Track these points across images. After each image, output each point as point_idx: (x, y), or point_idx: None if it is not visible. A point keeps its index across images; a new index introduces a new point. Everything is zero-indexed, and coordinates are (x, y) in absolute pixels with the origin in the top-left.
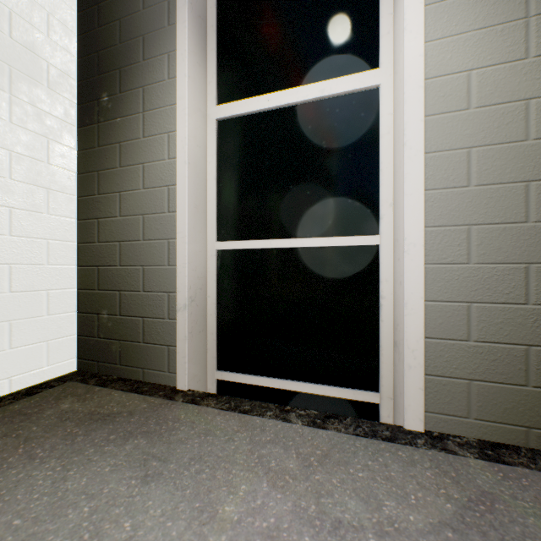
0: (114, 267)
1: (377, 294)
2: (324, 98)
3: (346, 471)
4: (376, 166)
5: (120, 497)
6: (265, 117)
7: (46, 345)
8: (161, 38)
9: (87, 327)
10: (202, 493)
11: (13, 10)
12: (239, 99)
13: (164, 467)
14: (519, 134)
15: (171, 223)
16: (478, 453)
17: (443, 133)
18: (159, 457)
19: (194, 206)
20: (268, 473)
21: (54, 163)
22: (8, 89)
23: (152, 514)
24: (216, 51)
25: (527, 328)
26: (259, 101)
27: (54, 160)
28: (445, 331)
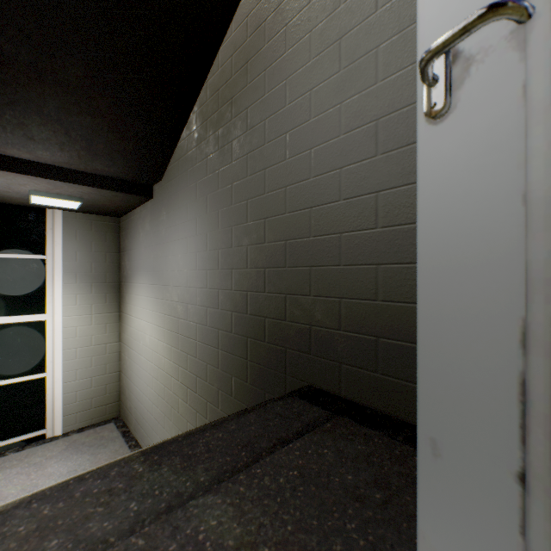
0: None
1: (46, 393)
2: (20, 321)
3: (36, 454)
4: (45, 348)
5: None
6: None
7: None
8: None
9: None
10: None
11: None
12: None
13: None
14: (90, 344)
15: None
16: (78, 432)
17: (69, 344)
18: None
19: None
20: (8, 468)
21: None
22: None
23: None
24: None
25: (92, 394)
26: None
27: None
28: (70, 401)
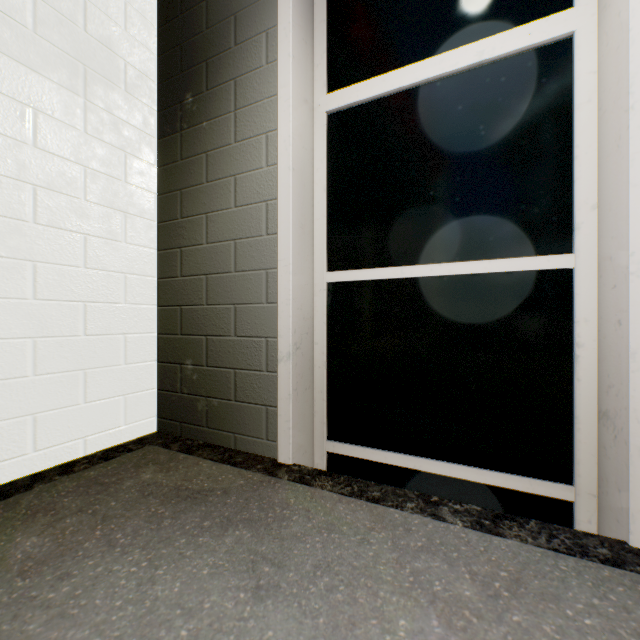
0: (200, 306)
1: (568, 341)
2: (481, 64)
3: (560, 612)
4: (567, 153)
5: (227, 618)
6: (393, 102)
7: (124, 400)
8: (258, 13)
9: (168, 380)
10: (342, 626)
11: None
12: (357, 82)
13: (280, 577)
14: None
15: (270, 249)
16: None
17: None
18: (271, 560)
19: (299, 226)
20: (434, 603)
21: (132, 182)
22: (83, 93)
23: None
24: (326, 24)
25: None
26: (385, 80)
27: (132, 178)
28: None
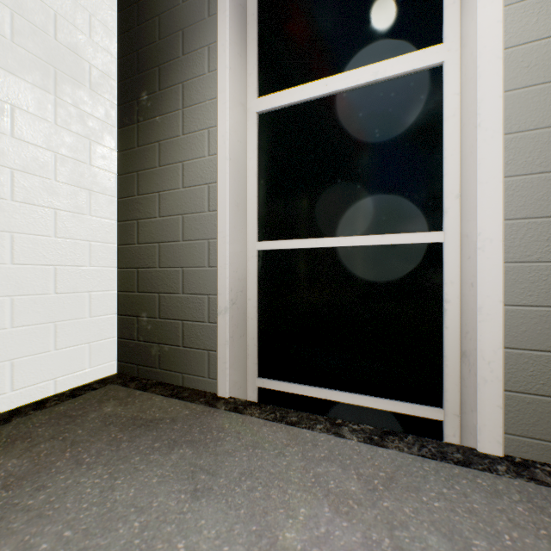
0: (153, 269)
1: (439, 298)
2: (377, 82)
3: (418, 499)
4: (438, 154)
5: (170, 513)
6: (309, 107)
7: (89, 347)
8: (201, 30)
9: (127, 330)
10: (257, 514)
11: (58, 12)
12: (282, 89)
13: (213, 482)
14: None
15: (211, 222)
16: None
17: (527, 109)
18: (207, 470)
19: (235, 204)
20: (328, 496)
21: (96, 165)
22: (54, 91)
23: (206, 535)
24: (257, 41)
25: None
26: (303, 89)
27: (96, 161)
28: (530, 341)
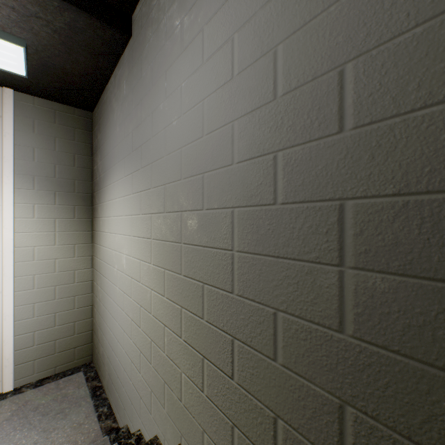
0: None
1: None
2: None
3: None
4: None
5: None
6: None
7: None
8: None
9: None
10: None
11: None
12: None
13: None
14: (53, 270)
15: None
16: (34, 386)
17: (23, 269)
18: None
19: None
20: None
21: None
22: None
23: None
24: None
25: (56, 334)
26: None
27: None
28: (25, 345)
